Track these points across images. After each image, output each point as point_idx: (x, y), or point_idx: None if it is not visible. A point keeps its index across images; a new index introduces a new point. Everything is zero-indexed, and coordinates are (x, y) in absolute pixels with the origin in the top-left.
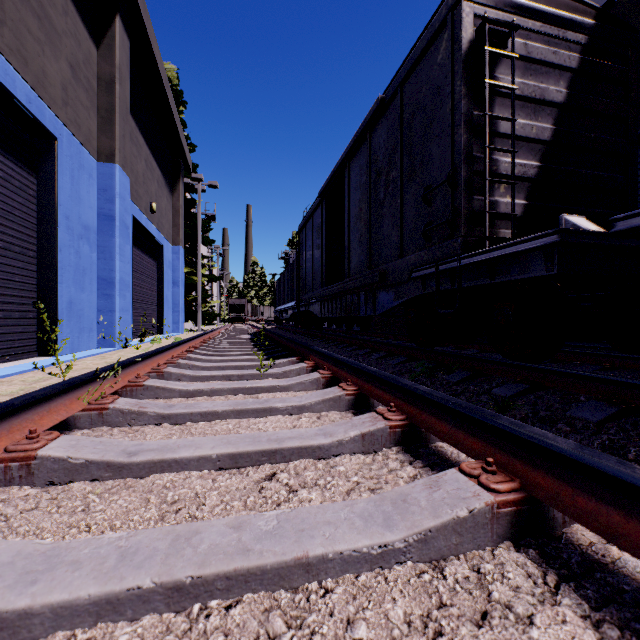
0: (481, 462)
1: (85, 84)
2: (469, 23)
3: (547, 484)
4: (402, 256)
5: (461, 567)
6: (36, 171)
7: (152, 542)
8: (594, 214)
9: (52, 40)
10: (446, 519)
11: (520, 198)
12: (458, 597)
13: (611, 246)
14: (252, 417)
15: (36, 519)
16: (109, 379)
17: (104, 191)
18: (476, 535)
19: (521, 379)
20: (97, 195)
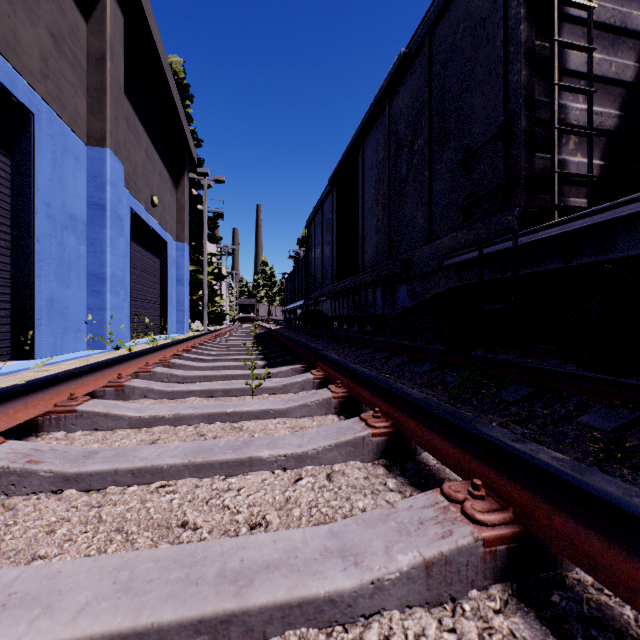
0: None
1: (71, 58)
2: None
3: None
4: (431, 240)
5: None
6: (10, 151)
7: None
8: None
9: (27, 2)
10: None
11: (594, 157)
12: None
13: None
14: (220, 475)
15: None
16: (15, 405)
17: (94, 178)
18: None
19: (620, 402)
20: (86, 182)
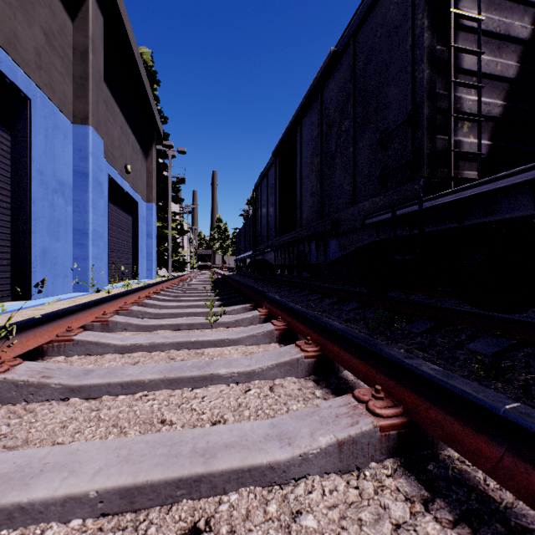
0: None
1: (60, 52)
2: None
3: None
4: (355, 203)
5: None
6: (10, 129)
7: None
8: None
9: (25, 6)
10: None
11: (484, 138)
12: None
13: None
14: (188, 387)
15: None
16: (27, 335)
17: (79, 150)
18: None
19: (500, 333)
20: (72, 154)
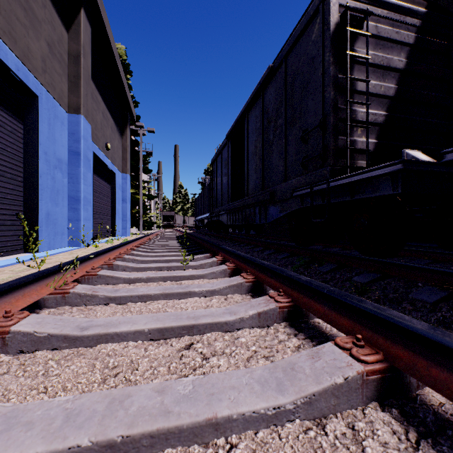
0: (351, 337)
1: (59, 57)
2: (335, 10)
3: (405, 356)
4: (286, 180)
5: (339, 424)
6: (23, 120)
7: (92, 404)
8: (426, 150)
9: (34, 25)
10: (326, 385)
11: (372, 138)
12: (338, 452)
13: (441, 172)
14: (176, 299)
15: (5, 382)
16: (71, 270)
17: (72, 134)
18: (350, 397)
19: (374, 270)
20: (67, 137)
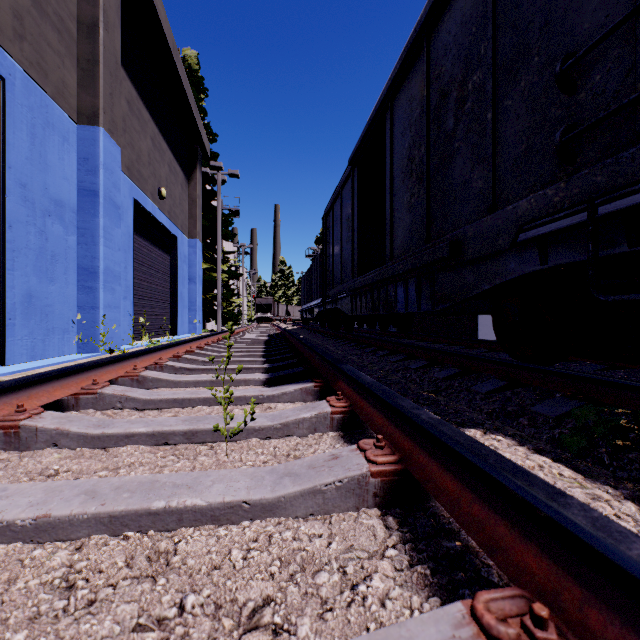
0: None
1: (56, 23)
2: None
3: None
4: (495, 208)
5: None
6: None
7: None
8: None
9: None
10: None
11: None
12: None
13: None
14: None
15: None
16: None
17: (85, 160)
18: None
19: None
20: (76, 165)
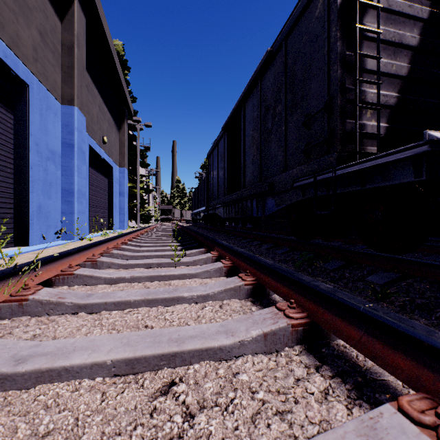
0: (424, 397)
1: (51, 47)
2: None
3: None
4: (286, 170)
5: None
6: (13, 109)
7: None
8: None
9: (24, 12)
10: None
11: (383, 122)
12: None
13: None
14: (161, 305)
15: None
16: (41, 269)
17: (66, 126)
18: None
19: (391, 268)
20: (61, 129)
